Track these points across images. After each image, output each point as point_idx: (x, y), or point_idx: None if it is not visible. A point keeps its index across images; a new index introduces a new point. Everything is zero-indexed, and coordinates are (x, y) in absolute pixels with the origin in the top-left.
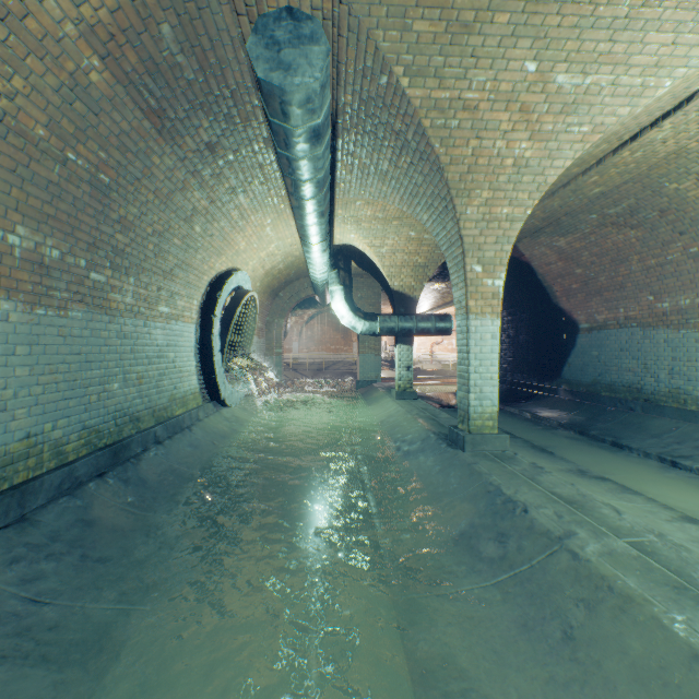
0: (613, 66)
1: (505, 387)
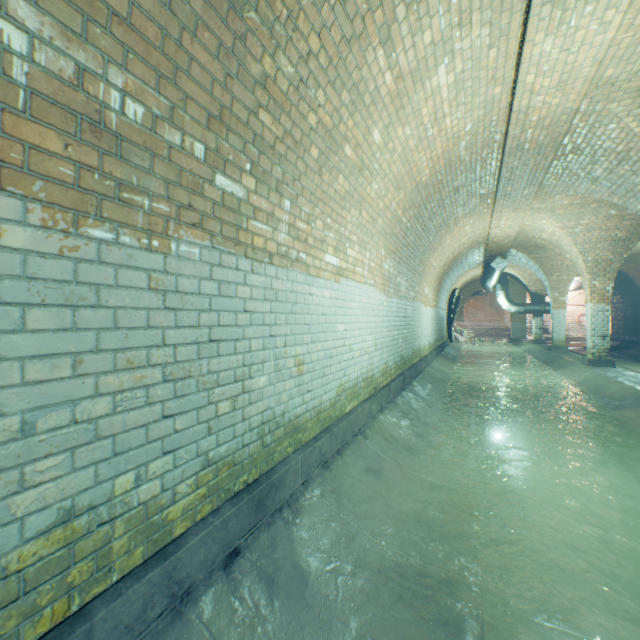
0: None
1: (617, 343)
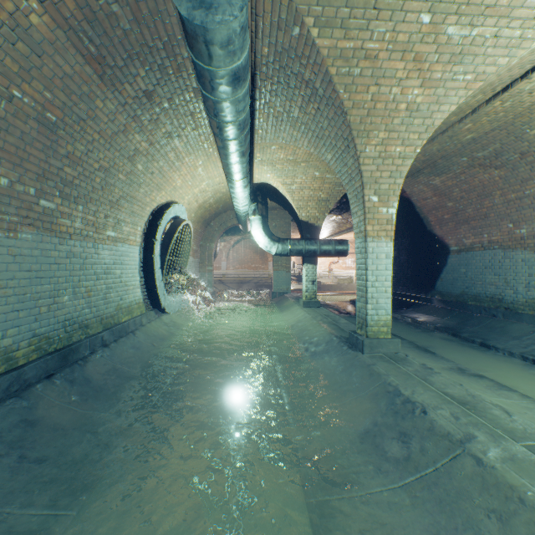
0: (497, 18)
1: None
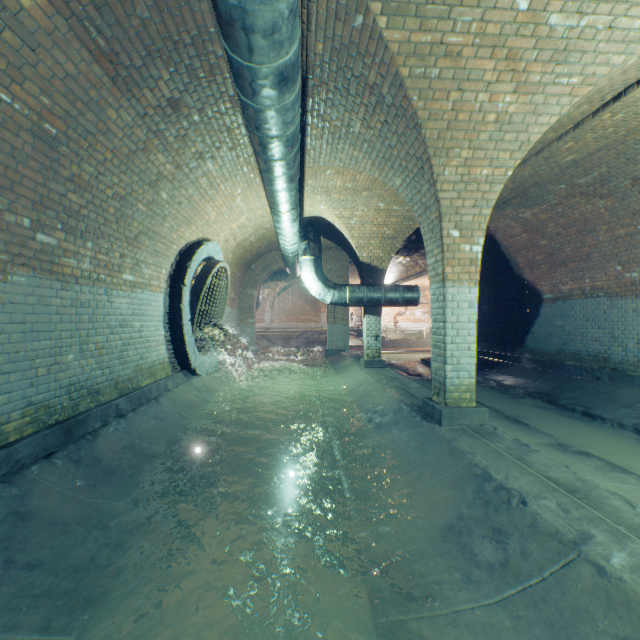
0: (613, 3)
1: None
